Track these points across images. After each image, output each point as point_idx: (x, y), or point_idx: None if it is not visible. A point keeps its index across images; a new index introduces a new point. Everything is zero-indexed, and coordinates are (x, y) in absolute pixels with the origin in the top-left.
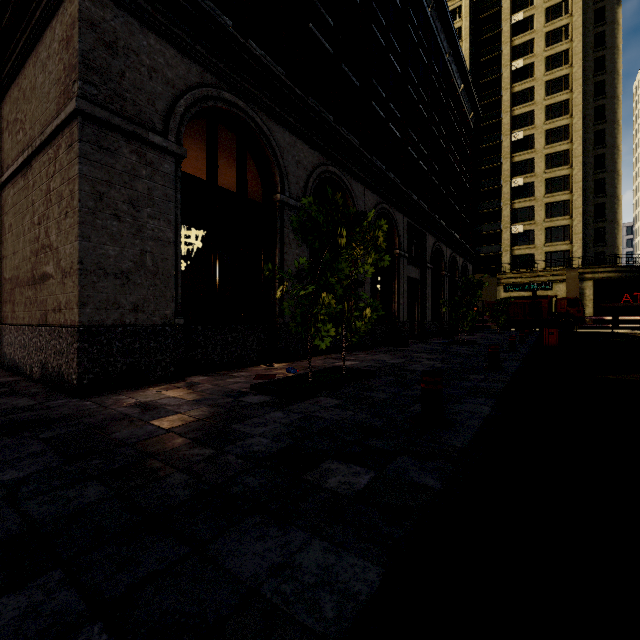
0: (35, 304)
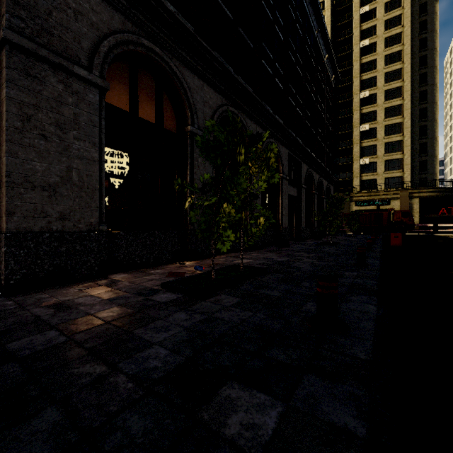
0: None
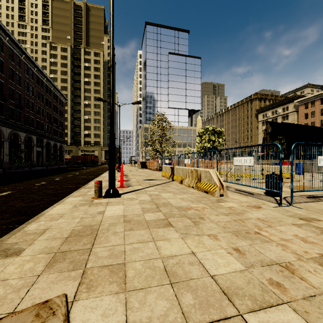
0: None
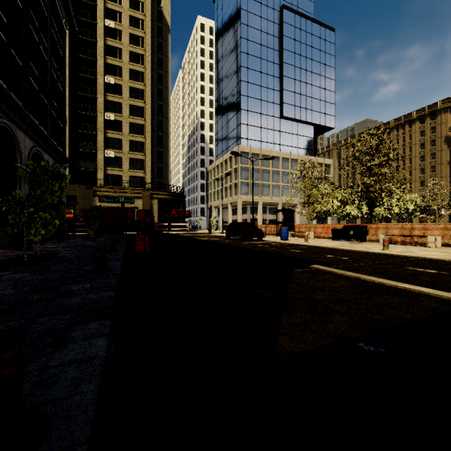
0: None
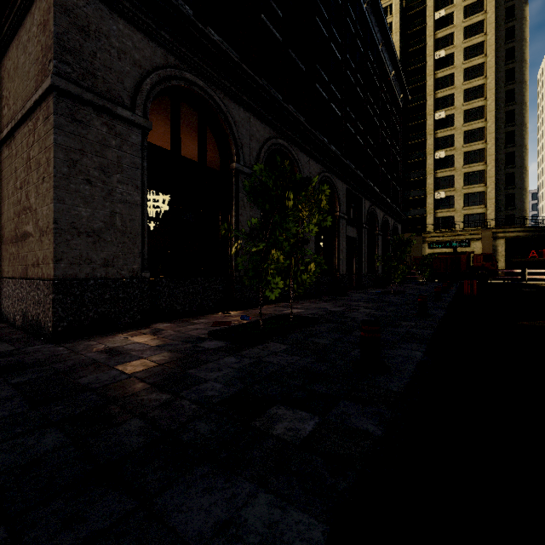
0: (17, 259)
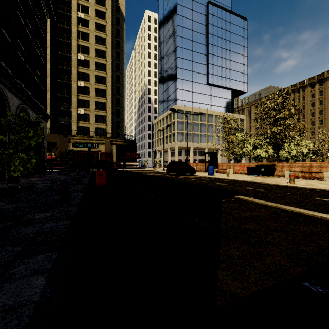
0: None
